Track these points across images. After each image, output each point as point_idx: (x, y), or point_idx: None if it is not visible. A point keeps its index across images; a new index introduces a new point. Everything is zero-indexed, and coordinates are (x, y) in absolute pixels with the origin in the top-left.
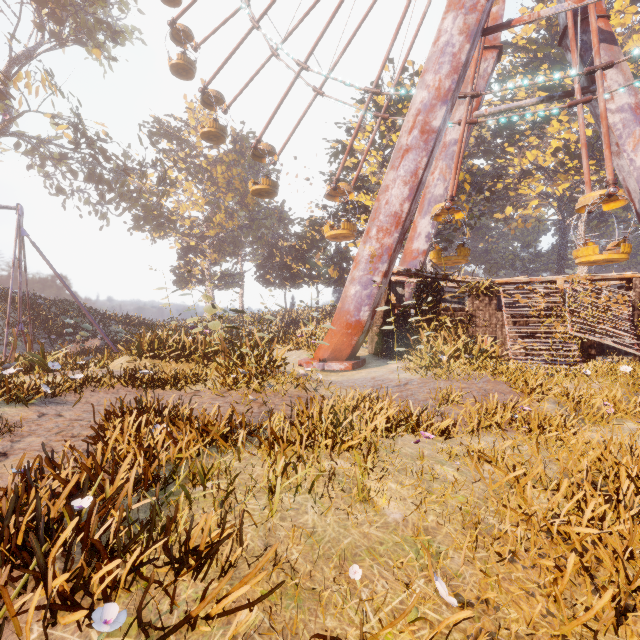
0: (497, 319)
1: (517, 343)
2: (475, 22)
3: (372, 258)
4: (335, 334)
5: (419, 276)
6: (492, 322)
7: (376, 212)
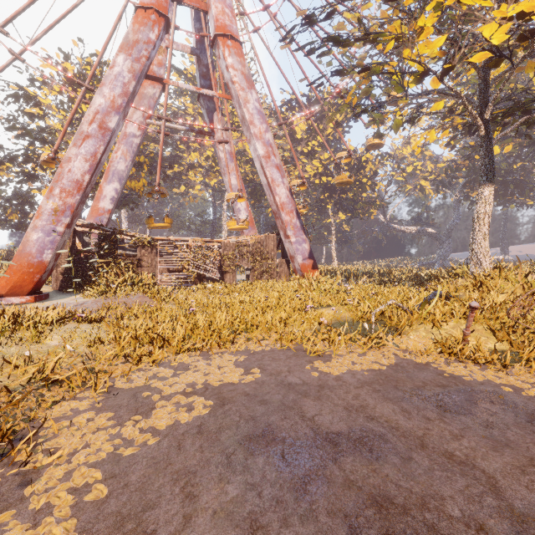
0: (156, 262)
1: (164, 276)
2: (139, 70)
3: (55, 212)
4: (15, 273)
5: (102, 229)
6: (153, 264)
7: (60, 176)
